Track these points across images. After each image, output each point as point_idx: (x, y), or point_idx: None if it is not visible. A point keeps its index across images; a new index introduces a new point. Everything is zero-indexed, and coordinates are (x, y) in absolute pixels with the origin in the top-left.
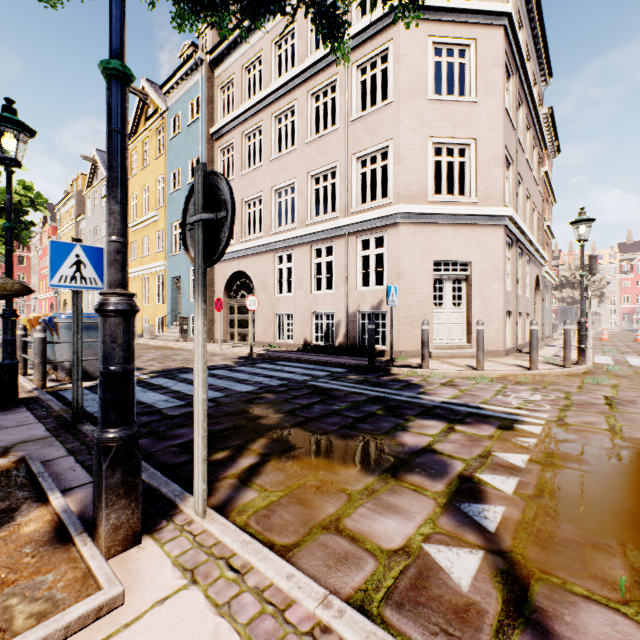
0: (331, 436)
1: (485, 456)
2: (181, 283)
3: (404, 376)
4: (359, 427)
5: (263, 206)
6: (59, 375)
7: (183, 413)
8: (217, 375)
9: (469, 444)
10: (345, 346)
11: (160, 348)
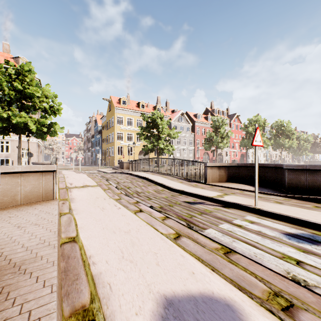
0: None
1: None
2: None
3: None
4: None
5: None
6: None
7: None
8: None
9: None
10: None
11: None
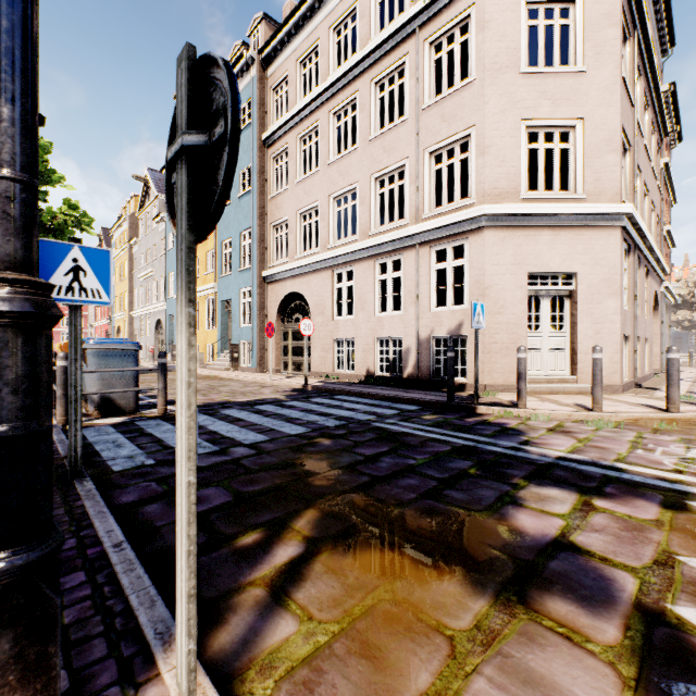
0: (409, 510)
1: (666, 563)
2: (231, 307)
3: (495, 417)
4: (448, 496)
5: (320, 217)
6: (89, 409)
7: (213, 464)
8: (264, 411)
9: (628, 536)
10: (416, 378)
11: (208, 378)
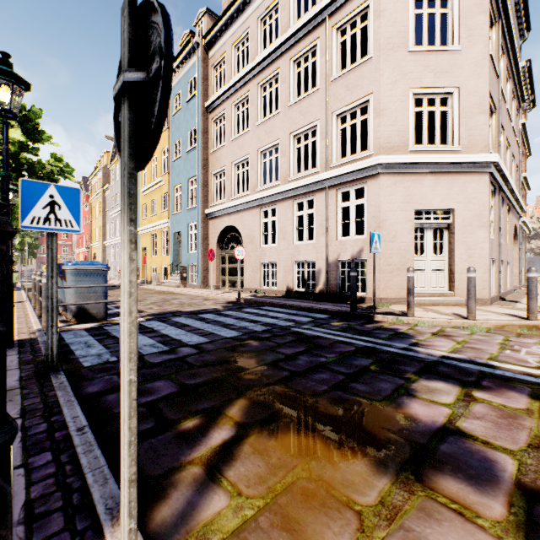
0: (321, 400)
1: (539, 447)
2: (181, 237)
3: (389, 324)
4: (353, 388)
5: (250, 167)
6: (68, 316)
7: (164, 361)
8: (205, 319)
9: (505, 423)
10: (325, 293)
11: (163, 293)
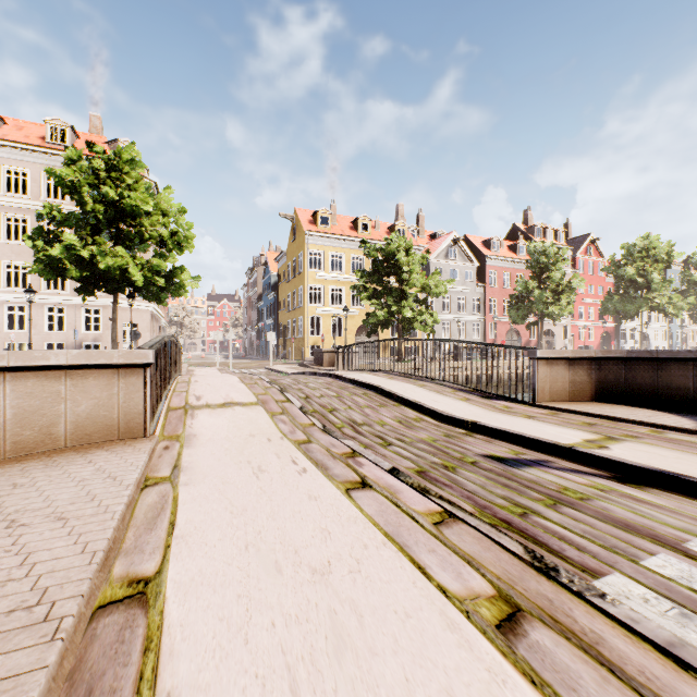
0: None
1: None
2: None
3: None
4: None
5: None
6: None
7: None
8: None
9: None
10: None
11: None
